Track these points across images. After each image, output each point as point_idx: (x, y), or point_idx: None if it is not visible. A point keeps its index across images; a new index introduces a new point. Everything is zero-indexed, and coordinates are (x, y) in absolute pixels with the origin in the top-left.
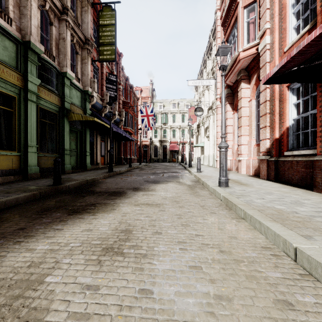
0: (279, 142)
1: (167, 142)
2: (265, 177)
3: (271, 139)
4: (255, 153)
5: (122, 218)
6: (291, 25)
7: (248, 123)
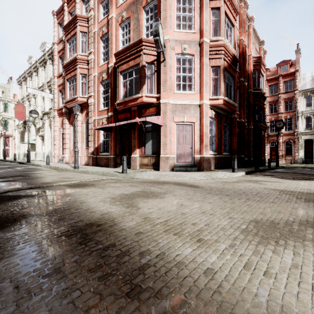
0: (97, 149)
1: None
2: (91, 165)
3: (94, 147)
4: (85, 153)
5: (54, 177)
6: (102, 101)
7: (81, 135)
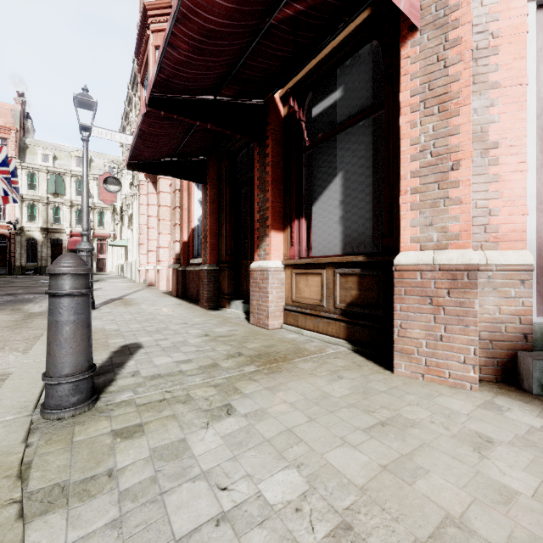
0: (188, 246)
1: (63, 232)
2: (175, 293)
3: (181, 242)
4: None
5: None
6: None
7: (170, 216)
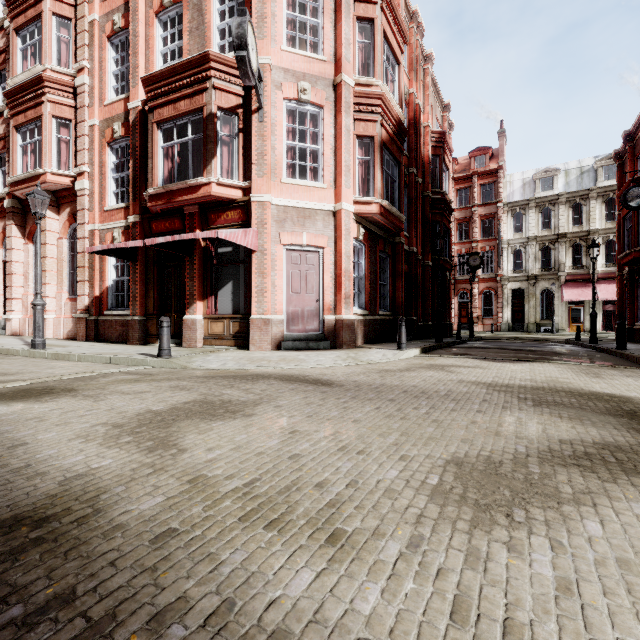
0: (100, 300)
1: None
2: (84, 338)
3: (91, 296)
4: (68, 310)
5: None
6: (111, 189)
7: (57, 267)
